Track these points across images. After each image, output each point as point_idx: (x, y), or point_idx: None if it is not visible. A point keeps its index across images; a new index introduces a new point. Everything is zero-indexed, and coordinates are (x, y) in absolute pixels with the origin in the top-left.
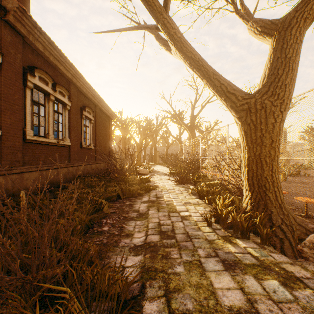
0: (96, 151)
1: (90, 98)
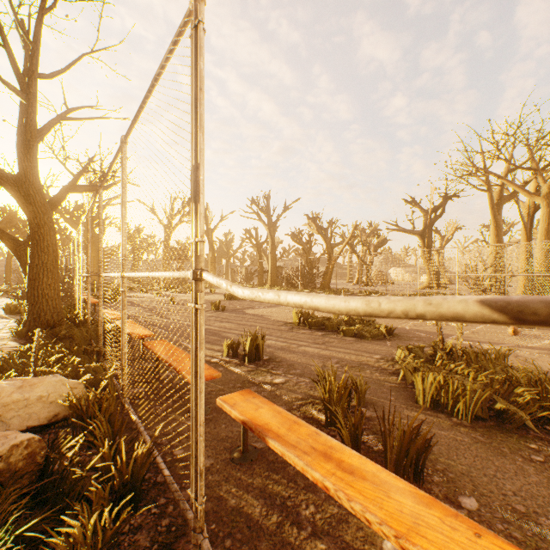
0: None
1: None
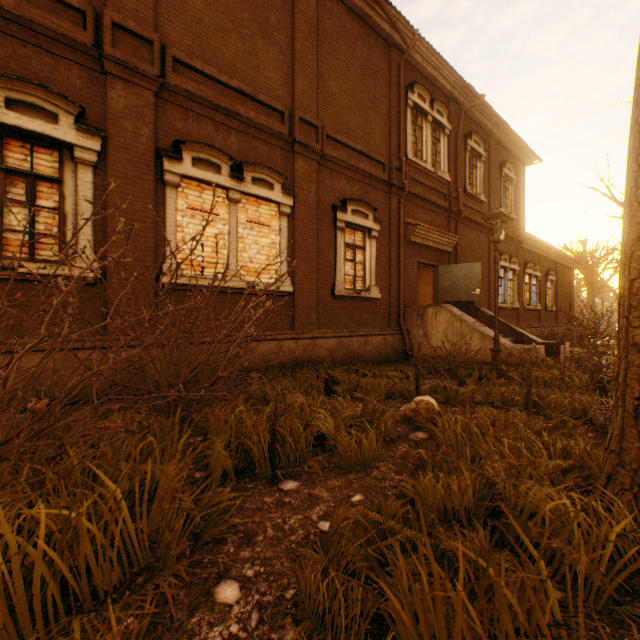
0: (556, 313)
1: (551, 260)
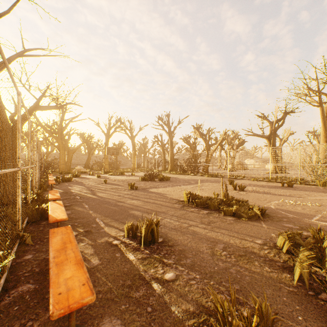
0: None
1: None
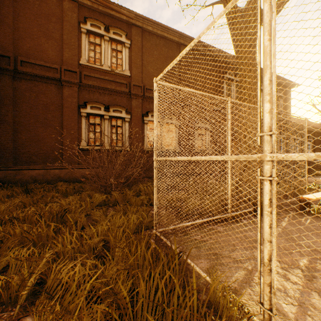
0: None
1: (310, 131)
